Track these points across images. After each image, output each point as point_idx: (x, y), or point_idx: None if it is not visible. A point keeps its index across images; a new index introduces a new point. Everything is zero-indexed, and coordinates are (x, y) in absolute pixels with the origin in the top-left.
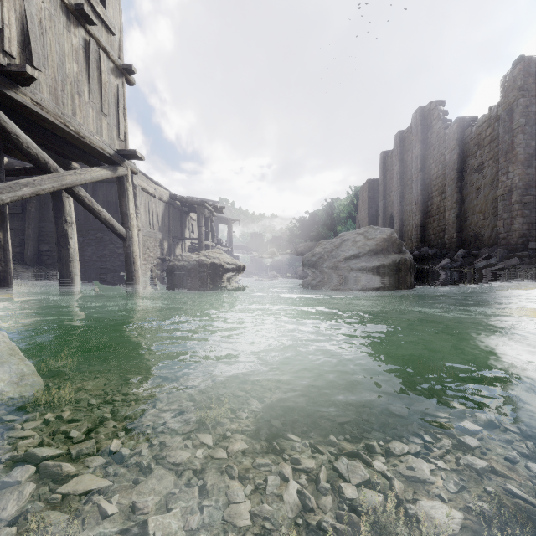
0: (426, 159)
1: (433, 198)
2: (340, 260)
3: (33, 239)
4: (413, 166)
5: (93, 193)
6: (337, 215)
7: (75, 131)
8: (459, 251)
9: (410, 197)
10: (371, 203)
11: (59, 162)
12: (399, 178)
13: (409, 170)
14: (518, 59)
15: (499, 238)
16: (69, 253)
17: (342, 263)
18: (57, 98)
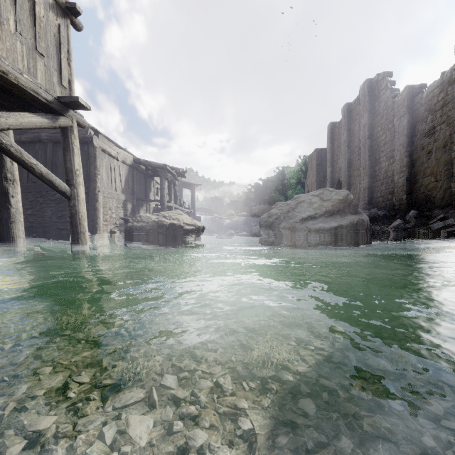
0: (374, 127)
1: (381, 163)
2: (297, 221)
3: None
4: (360, 134)
5: (53, 154)
6: (288, 181)
7: None
8: (410, 212)
9: (358, 163)
10: (319, 170)
11: None
12: (346, 146)
13: (356, 138)
14: None
15: (454, 199)
16: (9, 213)
17: (299, 224)
18: None
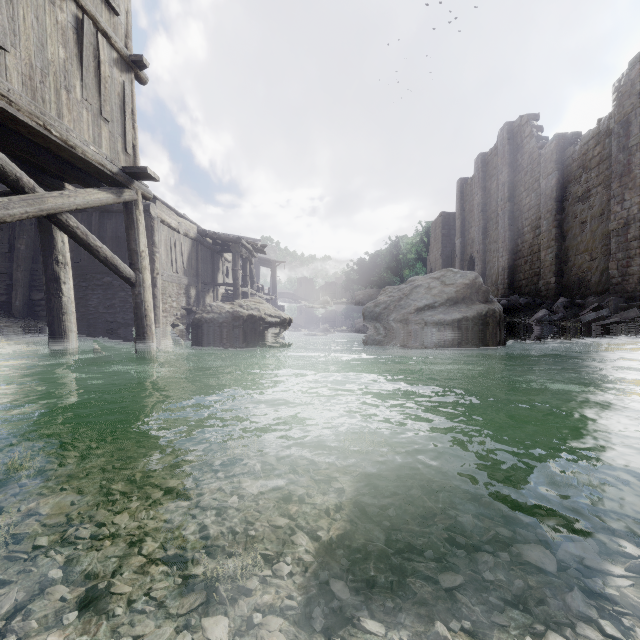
0: (516, 186)
1: (524, 235)
2: (411, 312)
3: (22, 284)
4: (499, 195)
5: (99, 226)
6: (404, 257)
7: (61, 137)
8: (559, 300)
9: (495, 233)
10: (445, 242)
11: (48, 184)
12: (480, 211)
13: (493, 200)
14: (637, 58)
15: (611, 283)
16: (61, 303)
17: (414, 315)
18: (34, 91)
